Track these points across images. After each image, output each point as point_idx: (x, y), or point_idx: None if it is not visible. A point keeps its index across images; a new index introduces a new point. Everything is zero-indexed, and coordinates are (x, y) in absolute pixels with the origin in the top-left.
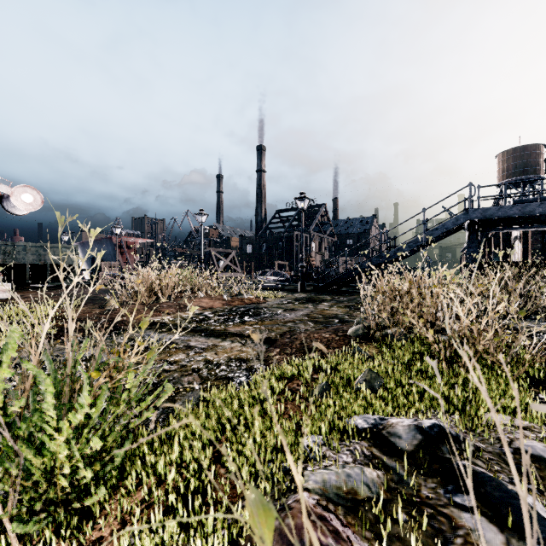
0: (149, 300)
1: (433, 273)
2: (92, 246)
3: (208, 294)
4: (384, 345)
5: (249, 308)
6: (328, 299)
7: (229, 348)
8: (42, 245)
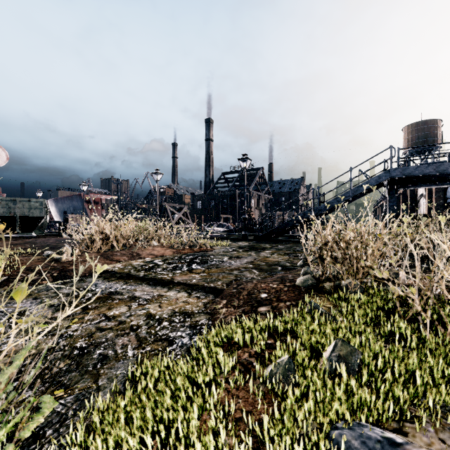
0: (104, 249)
1: (405, 219)
2: (64, 202)
3: (161, 243)
4: (342, 300)
5: (197, 256)
6: (268, 247)
7: (175, 299)
8: (12, 199)
